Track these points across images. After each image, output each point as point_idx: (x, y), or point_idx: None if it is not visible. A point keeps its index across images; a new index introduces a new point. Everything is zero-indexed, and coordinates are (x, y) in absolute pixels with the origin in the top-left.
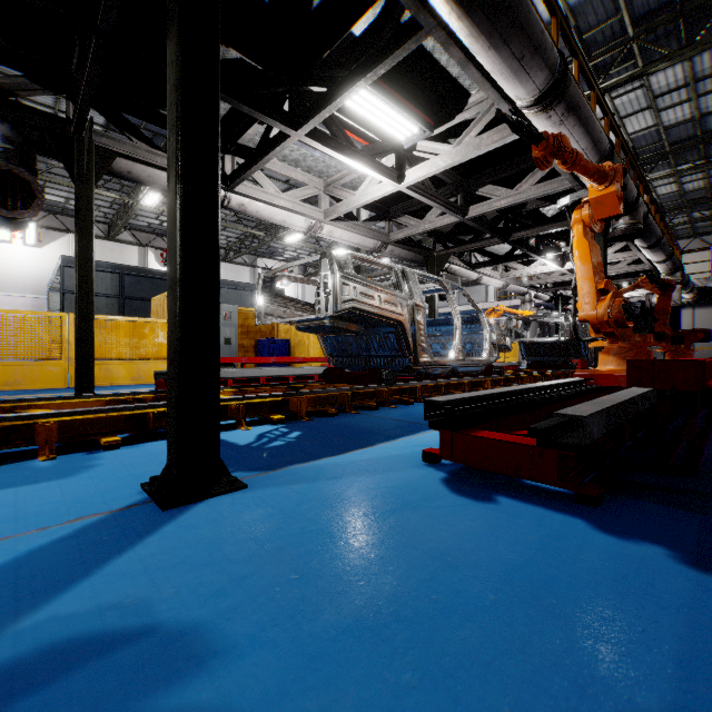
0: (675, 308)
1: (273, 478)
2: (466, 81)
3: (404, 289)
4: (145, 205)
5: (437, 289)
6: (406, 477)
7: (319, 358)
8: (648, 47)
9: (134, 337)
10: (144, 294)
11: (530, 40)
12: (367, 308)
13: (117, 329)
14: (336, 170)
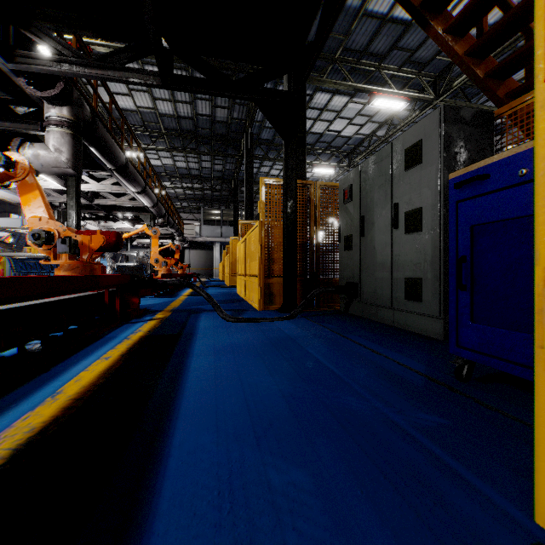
0: (183, 249)
1: None
2: None
3: None
4: None
5: None
6: None
7: None
8: (170, 141)
9: None
10: None
11: (138, 183)
12: None
13: None
14: None
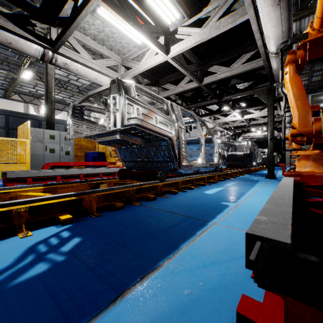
0: None
1: None
2: None
3: (172, 116)
4: (24, 78)
5: (188, 122)
6: None
7: None
8: None
9: None
10: None
11: None
12: (147, 125)
13: None
14: (128, 50)
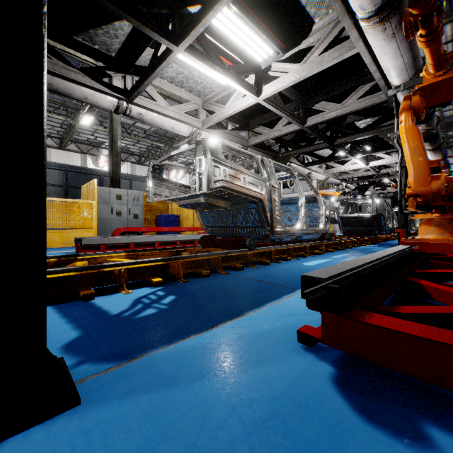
0: None
1: (122, 379)
2: (312, 10)
3: (263, 174)
4: (83, 125)
5: (285, 177)
6: (287, 375)
7: (199, 228)
8: None
9: (65, 213)
10: (81, 184)
11: None
12: (234, 187)
13: (52, 207)
14: (210, 90)
